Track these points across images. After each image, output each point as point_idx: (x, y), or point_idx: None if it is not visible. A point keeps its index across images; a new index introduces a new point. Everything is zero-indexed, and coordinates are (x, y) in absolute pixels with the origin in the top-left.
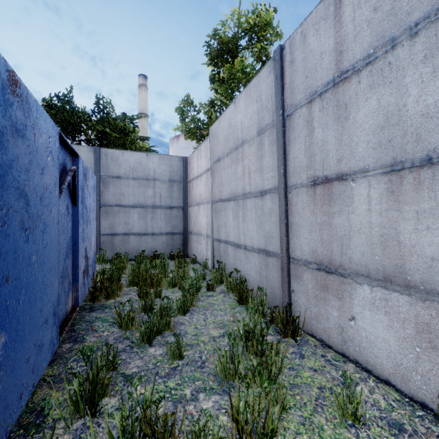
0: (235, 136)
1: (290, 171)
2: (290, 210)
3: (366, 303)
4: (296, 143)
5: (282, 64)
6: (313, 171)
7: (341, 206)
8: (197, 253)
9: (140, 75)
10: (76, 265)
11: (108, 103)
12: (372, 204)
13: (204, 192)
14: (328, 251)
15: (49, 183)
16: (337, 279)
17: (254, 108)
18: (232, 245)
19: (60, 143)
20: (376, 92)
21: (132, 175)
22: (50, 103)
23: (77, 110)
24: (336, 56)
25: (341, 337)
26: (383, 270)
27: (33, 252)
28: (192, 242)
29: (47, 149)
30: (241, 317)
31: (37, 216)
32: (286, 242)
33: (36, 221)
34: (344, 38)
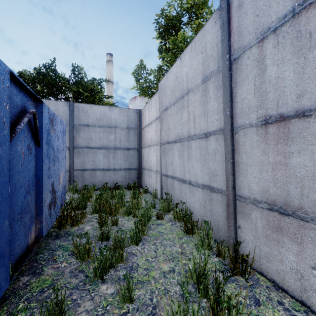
0: (181, 87)
1: (237, 112)
2: (236, 150)
3: None
4: (244, 85)
5: (228, 10)
6: (264, 110)
7: (301, 144)
8: (149, 185)
9: (107, 53)
10: (40, 199)
11: (81, 69)
12: None
13: (154, 136)
14: (284, 192)
15: None
16: (295, 222)
17: (199, 59)
18: (177, 180)
19: (18, 86)
20: None
21: (98, 123)
22: (39, 71)
23: (58, 75)
24: None
25: (300, 284)
26: None
27: None
28: (144, 176)
29: None
30: (189, 248)
31: None
32: (232, 180)
33: None
34: None
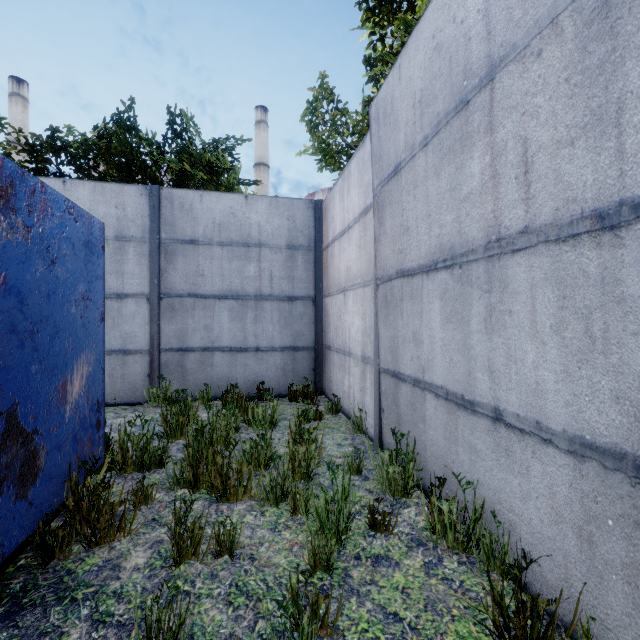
0: (457, 70)
1: None
2: None
3: None
4: None
5: None
6: None
7: None
8: (342, 392)
9: (257, 107)
10: None
11: (188, 119)
12: None
13: (355, 262)
14: None
15: None
16: None
17: None
18: (438, 397)
19: None
20: None
21: (219, 237)
22: (104, 132)
23: (138, 135)
24: None
25: None
26: None
27: None
28: (331, 367)
29: None
30: None
31: None
32: None
33: None
34: None
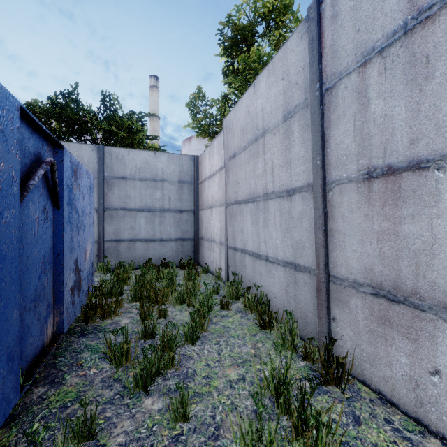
0: (254, 126)
1: (331, 162)
2: (330, 214)
3: None
4: (340, 124)
5: (319, 22)
6: (367, 159)
7: (416, 207)
8: (210, 261)
9: (151, 76)
10: (59, 281)
11: (115, 99)
12: None
13: (216, 193)
14: (393, 271)
15: None
16: (408, 312)
17: (279, 87)
18: (250, 255)
19: (30, 126)
20: None
21: (139, 175)
22: (55, 101)
23: (82, 108)
24: None
25: (415, 396)
26: None
27: None
28: (204, 249)
29: None
30: (265, 348)
31: None
32: (324, 255)
33: None
34: None
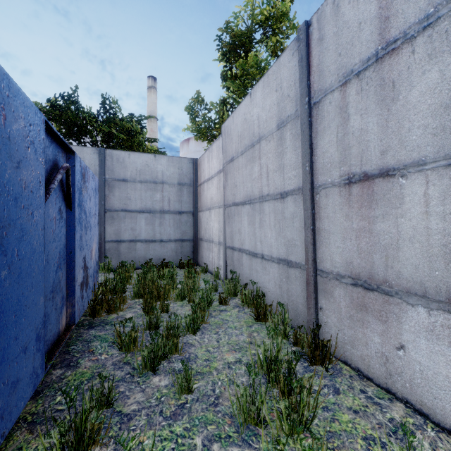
0: (251, 132)
1: (318, 168)
2: (317, 214)
3: (421, 330)
4: (326, 135)
5: (308, 43)
6: (347, 166)
7: (386, 208)
8: (208, 261)
9: (149, 76)
10: (71, 276)
11: (115, 102)
12: (430, 206)
13: (215, 195)
14: (368, 263)
15: (30, 180)
16: (380, 298)
17: (273, 98)
18: (247, 254)
19: (50, 136)
20: (438, 62)
21: (139, 178)
22: (55, 103)
23: (82, 111)
24: (380, 24)
25: (385, 369)
26: (446, 289)
27: (3, 265)
28: (203, 249)
29: (26, 139)
30: (260, 337)
31: (9, 220)
32: (312, 251)
33: (7, 226)
34: (392, 0)
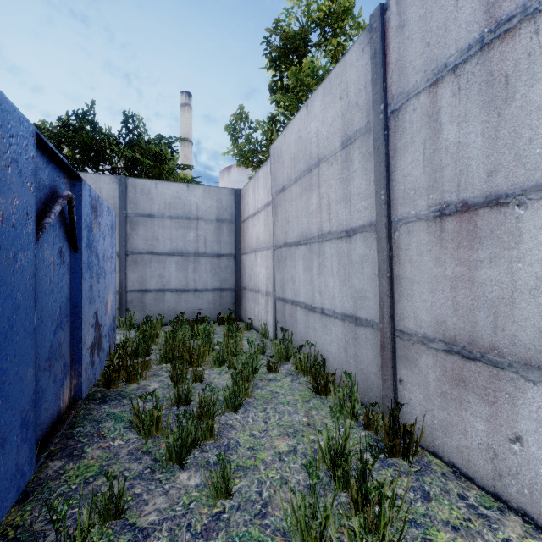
0: (307, 154)
1: (397, 196)
2: (396, 258)
3: None
4: (408, 153)
5: (383, 33)
6: (438, 194)
7: (494, 249)
8: (254, 316)
9: (182, 92)
10: (77, 338)
11: (139, 121)
12: None
13: (262, 234)
14: (468, 323)
15: (11, 212)
16: (486, 370)
17: (336, 108)
18: (302, 308)
19: (45, 155)
20: None
21: (169, 213)
22: (67, 123)
23: (100, 131)
24: None
25: (493, 467)
26: None
27: None
28: (246, 301)
29: (5, 155)
30: (320, 416)
31: None
32: (390, 306)
33: None
34: None
